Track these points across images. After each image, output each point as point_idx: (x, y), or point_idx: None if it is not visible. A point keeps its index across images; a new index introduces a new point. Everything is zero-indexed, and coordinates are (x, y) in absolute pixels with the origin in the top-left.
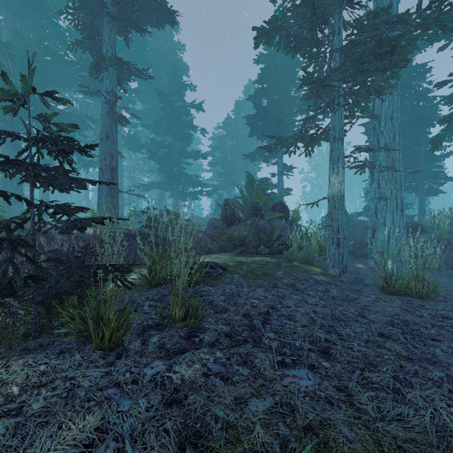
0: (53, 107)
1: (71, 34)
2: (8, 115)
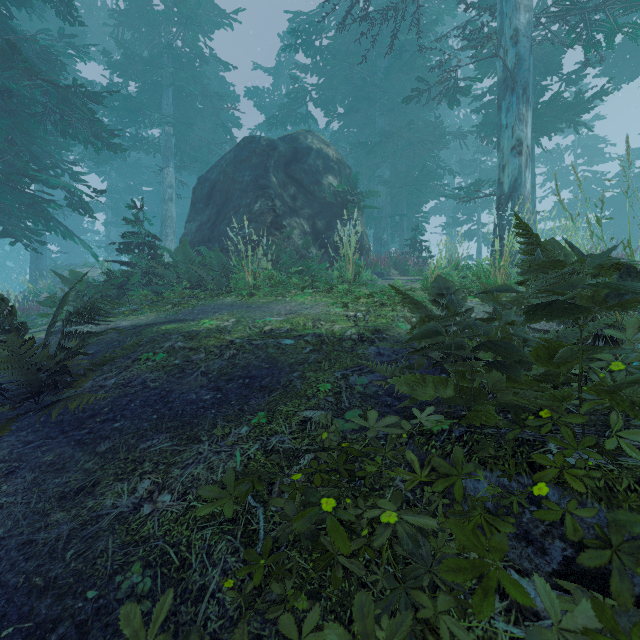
0: None
1: None
2: None
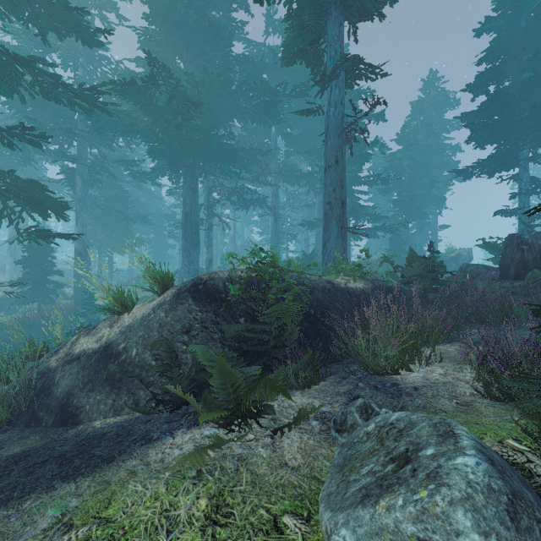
0: (227, 143)
1: (239, 61)
2: (190, 158)
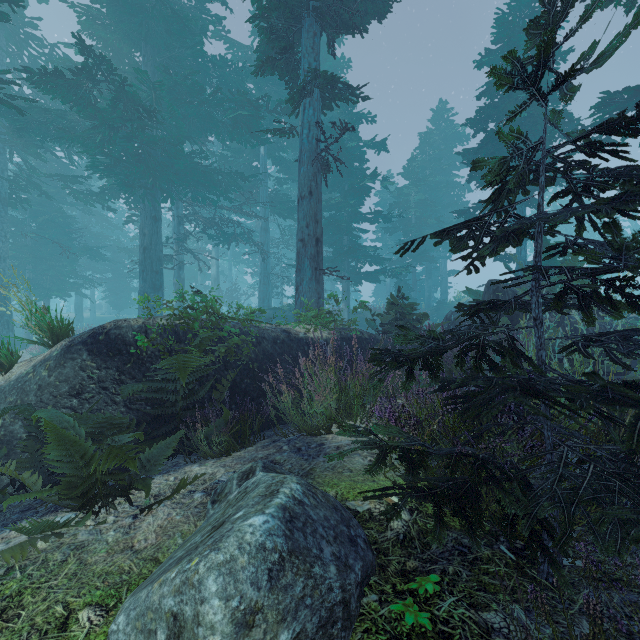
0: (198, 163)
1: (215, 64)
2: (149, 178)
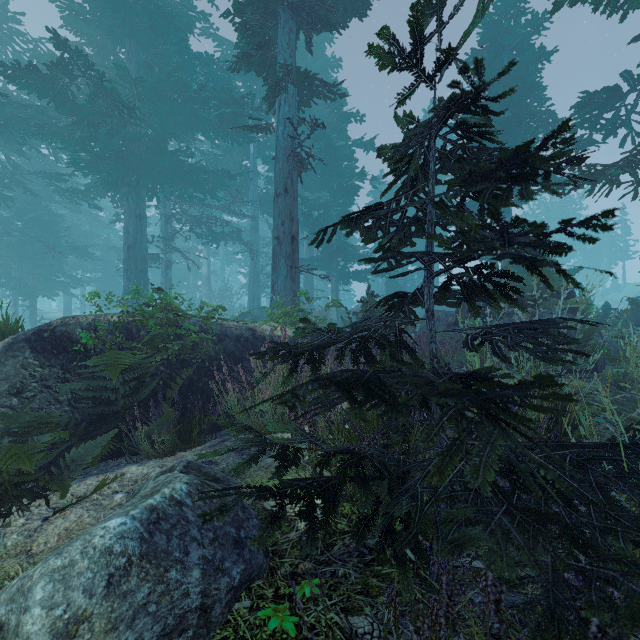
0: (184, 161)
1: (202, 61)
2: (132, 176)
